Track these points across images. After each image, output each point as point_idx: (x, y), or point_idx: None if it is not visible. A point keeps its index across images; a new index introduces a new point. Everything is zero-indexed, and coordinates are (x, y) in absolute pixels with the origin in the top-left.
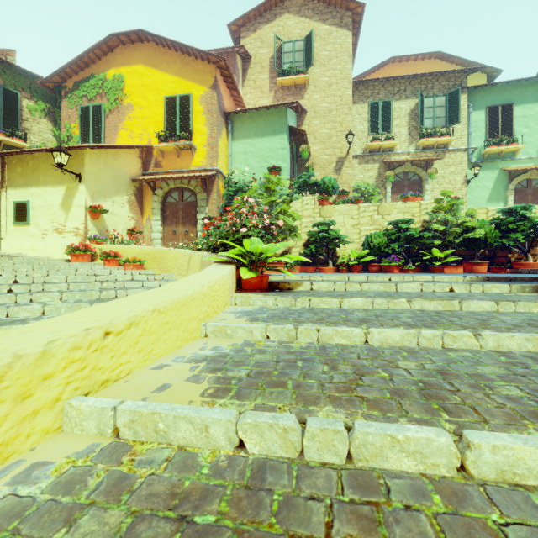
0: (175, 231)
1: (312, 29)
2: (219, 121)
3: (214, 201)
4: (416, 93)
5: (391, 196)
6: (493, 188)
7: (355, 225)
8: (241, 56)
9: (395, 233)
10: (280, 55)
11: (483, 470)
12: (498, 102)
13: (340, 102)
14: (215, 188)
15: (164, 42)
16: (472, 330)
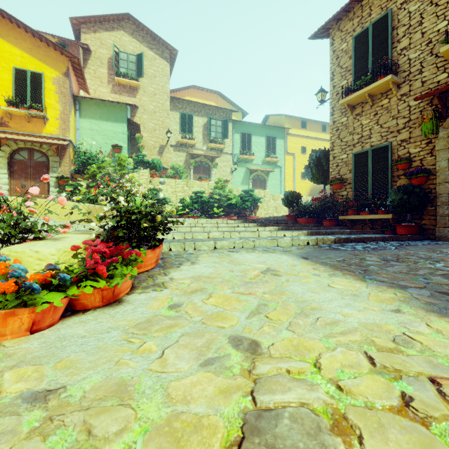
0: (24, 185)
1: (143, 52)
2: (70, 102)
3: (67, 164)
4: (207, 115)
5: (193, 174)
6: (244, 177)
7: (173, 192)
8: (83, 48)
9: (196, 198)
10: (117, 60)
11: (211, 237)
12: (246, 131)
13: (162, 108)
14: (68, 154)
15: (13, 19)
16: (217, 227)
